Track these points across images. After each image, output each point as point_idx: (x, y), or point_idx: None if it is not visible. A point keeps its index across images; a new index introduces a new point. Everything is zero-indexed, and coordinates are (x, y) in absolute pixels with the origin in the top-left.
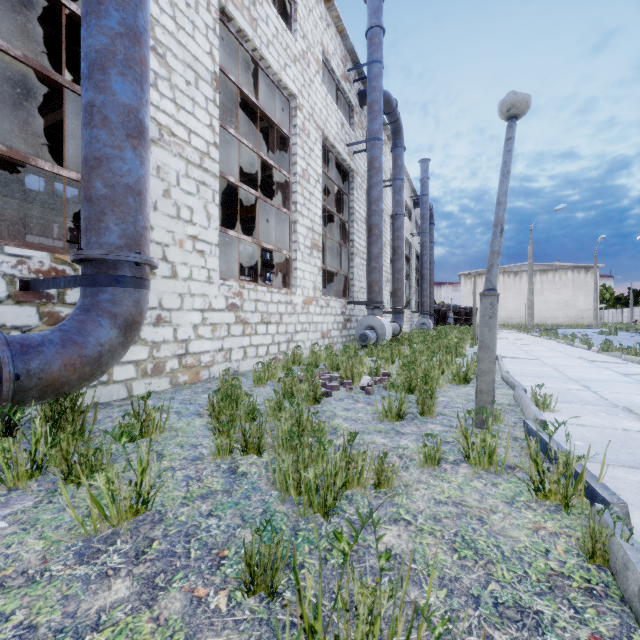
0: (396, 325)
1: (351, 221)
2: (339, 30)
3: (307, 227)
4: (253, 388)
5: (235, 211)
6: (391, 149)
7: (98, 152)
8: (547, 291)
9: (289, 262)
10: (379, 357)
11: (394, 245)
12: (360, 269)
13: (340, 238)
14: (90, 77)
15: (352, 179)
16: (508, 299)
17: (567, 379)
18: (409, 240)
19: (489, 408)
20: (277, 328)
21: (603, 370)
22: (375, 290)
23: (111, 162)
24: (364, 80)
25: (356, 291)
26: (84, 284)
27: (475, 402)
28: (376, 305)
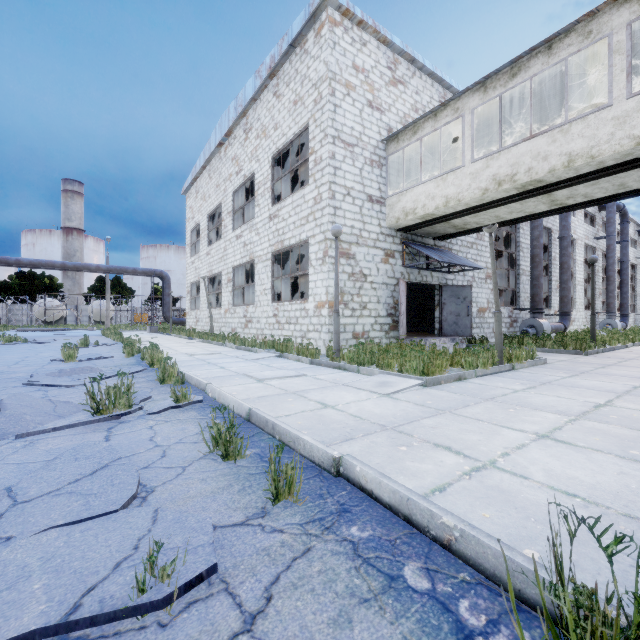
0: None
1: (635, 283)
2: (633, 222)
3: None
4: None
5: None
6: None
7: (625, 302)
8: None
9: None
10: None
11: None
12: (638, 301)
13: None
14: (624, 294)
15: (635, 268)
16: None
17: None
18: None
19: None
20: None
21: None
22: None
23: (627, 303)
24: None
25: (637, 309)
26: (623, 317)
27: None
28: None
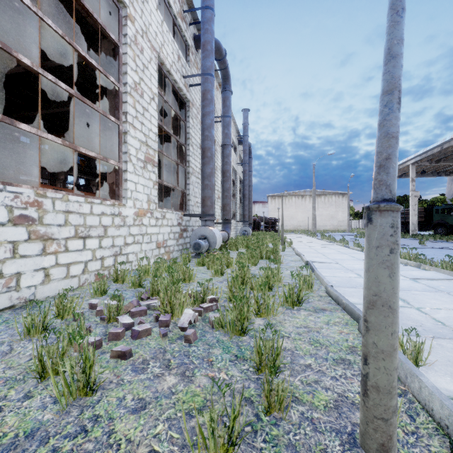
0: (225, 233)
1: (187, 144)
2: None
3: (140, 140)
4: (18, 342)
5: (89, 134)
6: (221, 92)
7: None
8: (321, 208)
9: (118, 173)
10: (209, 267)
11: (224, 169)
12: (196, 186)
13: (178, 159)
14: None
15: (188, 108)
16: (298, 213)
17: None
18: (235, 168)
19: (393, 420)
20: (100, 242)
21: None
22: (208, 204)
23: None
24: (199, 27)
25: (192, 205)
26: None
27: (364, 403)
28: (208, 217)
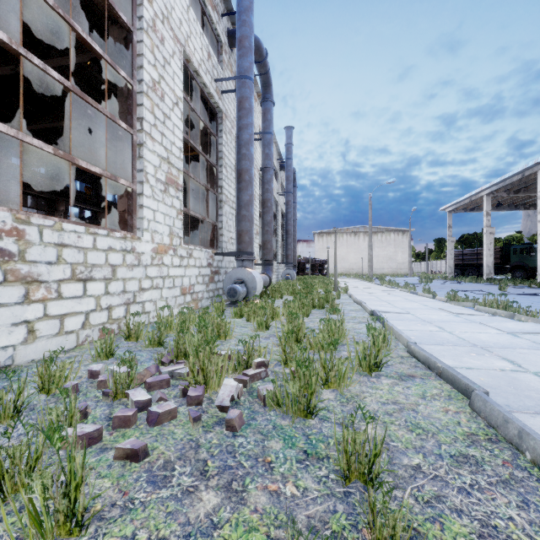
0: (266, 277)
1: (220, 166)
2: None
3: (160, 156)
4: None
5: (96, 154)
6: (261, 102)
7: None
8: (377, 248)
9: (132, 197)
10: (250, 318)
11: (264, 197)
12: (230, 218)
13: (208, 184)
14: None
15: (221, 120)
16: (350, 254)
17: (473, 346)
18: (276, 198)
19: None
20: (106, 286)
21: (483, 327)
22: (245, 240)
23: None
24: (234, 20)
25: (225, 241)
26: None
27: None
28: (246, 256)
